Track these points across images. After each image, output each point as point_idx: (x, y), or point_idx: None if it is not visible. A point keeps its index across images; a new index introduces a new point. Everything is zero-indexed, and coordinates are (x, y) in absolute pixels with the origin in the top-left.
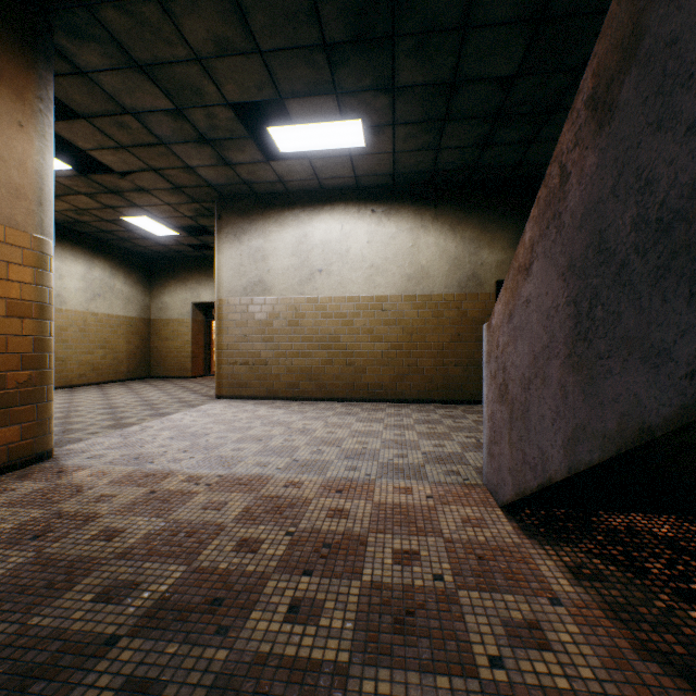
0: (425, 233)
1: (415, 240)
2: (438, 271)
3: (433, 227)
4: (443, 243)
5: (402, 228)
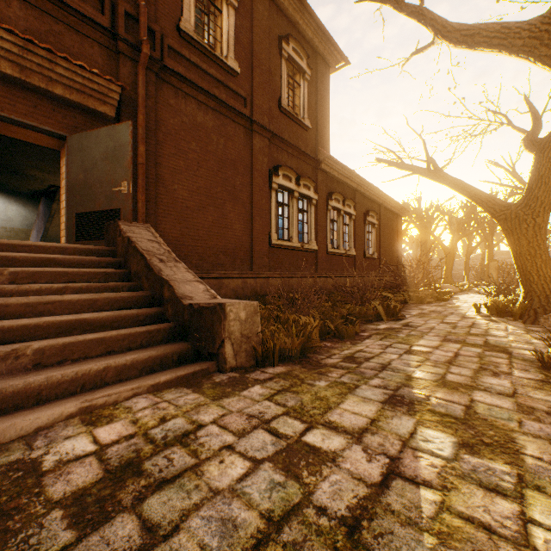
0: (12, 205)
1: (7, 207)
2: (18, 220)
3: (16, 204)
4: (20, 210)
5: (1, 201)
